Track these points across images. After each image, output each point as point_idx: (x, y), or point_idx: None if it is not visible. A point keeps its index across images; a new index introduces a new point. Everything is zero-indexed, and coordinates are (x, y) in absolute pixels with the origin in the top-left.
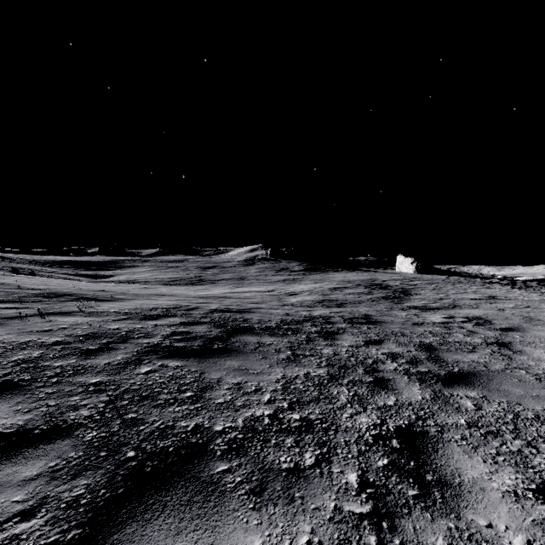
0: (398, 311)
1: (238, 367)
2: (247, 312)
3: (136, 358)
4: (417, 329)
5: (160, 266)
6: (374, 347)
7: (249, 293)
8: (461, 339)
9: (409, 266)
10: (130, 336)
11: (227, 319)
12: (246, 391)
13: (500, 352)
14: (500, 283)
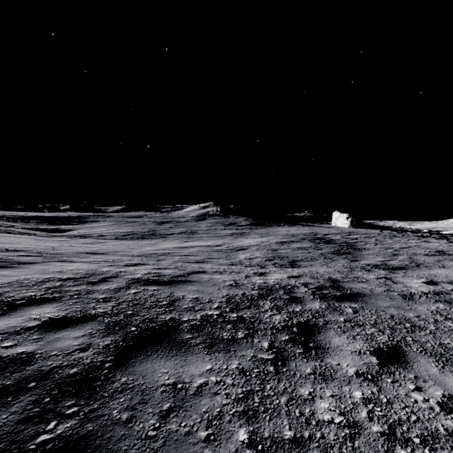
0: (361, 272)
1: None
2: (181, 283)
3: None
4: (418, 308)
5: (120, 221)
6: (403, 374)
7: (196, 248)
8: None
9: (344, 221)
10: None
11: (142, 303)
12: None
13: None
14: (432, 236)
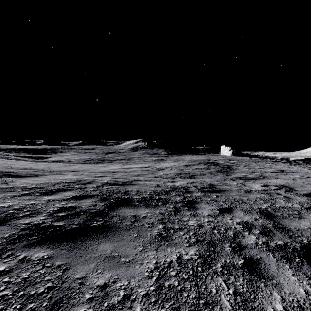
0: (230, 181)
1: (109, 253)
2: (129, 185)
3: None
4: (250, 196)
5: (80, 151)
6: (228, 215)
7: (133, 168)
8: (285, 204)
9: (228, 152)
10: (14, 216)
11: (112, 192)
12: (111, 302)
13: None
14: (281, 161)
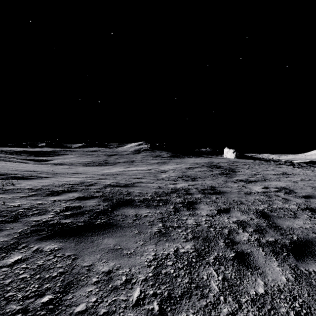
0: (231, 183)
1: (113, 247)
2: (131, 187)
3: (14, 242)
4: (249, 197)
5: (82, 154)
6: (225, 215)
7: (135, 171)
8: (282, 205)
9: (231, 154)
10: (24, 214)
11: (115, 193)
12: (115, 284)
13: (315, 217)
14: (285, 164)
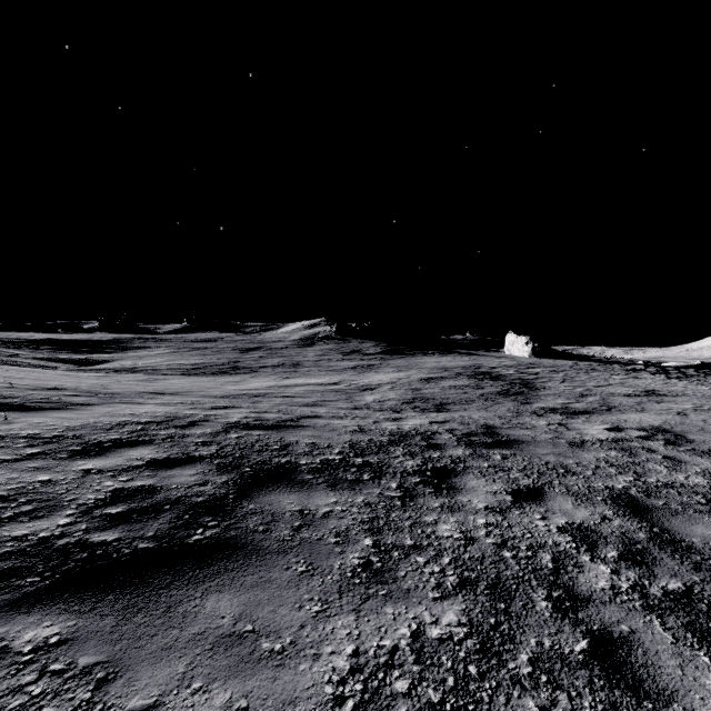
0: (530, 417)
1: (230, 626)
2: (291, 428)
3: None
4: (583, 455)
5: (182, 347)
6: (534, 508)
7: (303, 387)
8: (669, 477)
9: (522, 348)
10: None
11: (250, 447)
12: None
13: None
14: (647, 370)
